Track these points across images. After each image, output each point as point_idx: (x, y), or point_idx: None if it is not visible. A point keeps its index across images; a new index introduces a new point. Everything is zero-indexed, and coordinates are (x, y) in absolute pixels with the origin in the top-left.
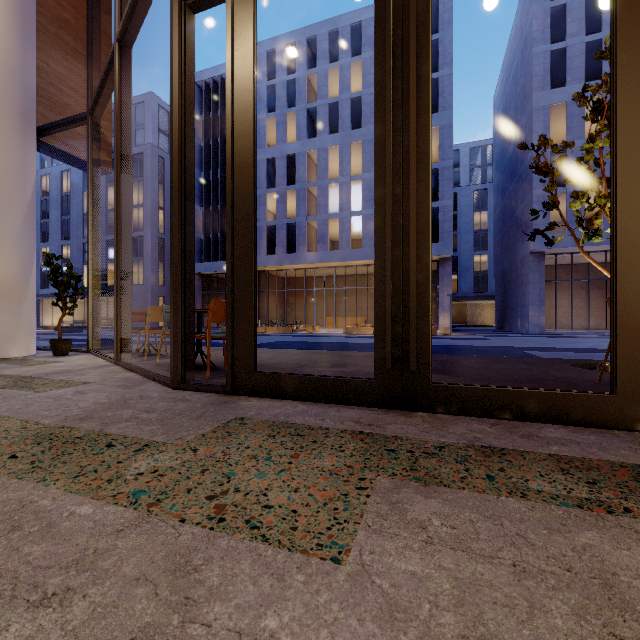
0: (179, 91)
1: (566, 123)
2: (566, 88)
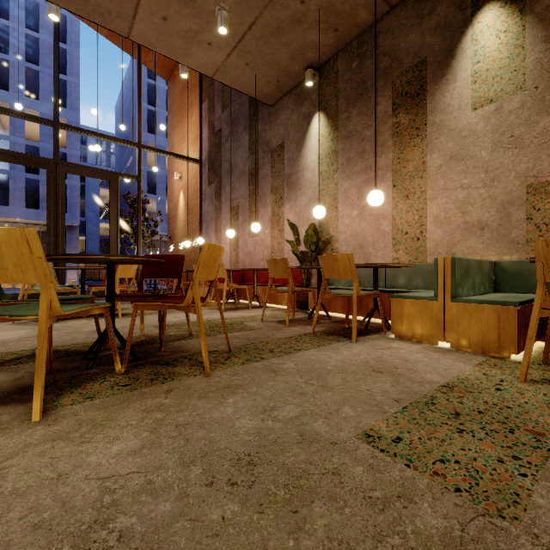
0: None
1: (157, 157)
2: (157, 136)
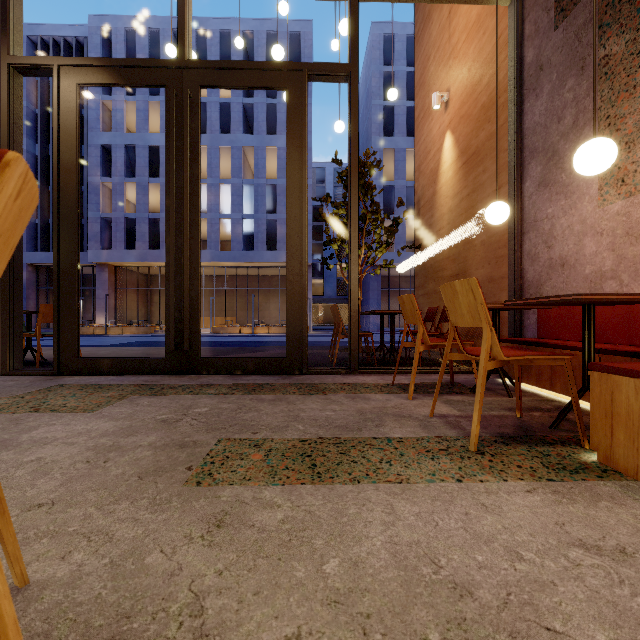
0: (8, 138)
1: (394, 165)
2: (394, 138)
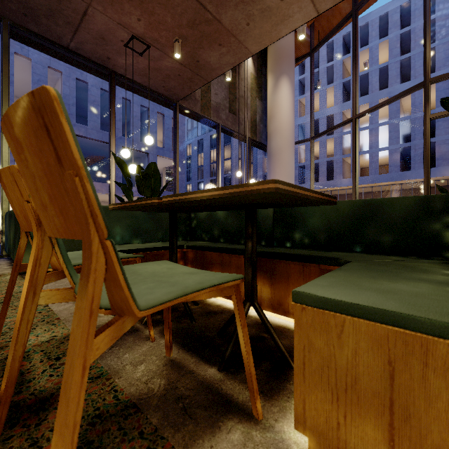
0: (429, 149)
1: None
2: None
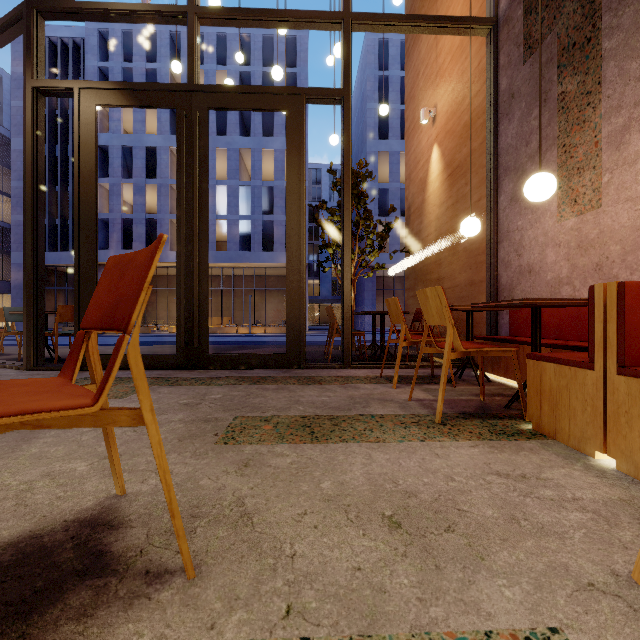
0: (32, 155)
1: (389, 168)
2: (389, 141)
